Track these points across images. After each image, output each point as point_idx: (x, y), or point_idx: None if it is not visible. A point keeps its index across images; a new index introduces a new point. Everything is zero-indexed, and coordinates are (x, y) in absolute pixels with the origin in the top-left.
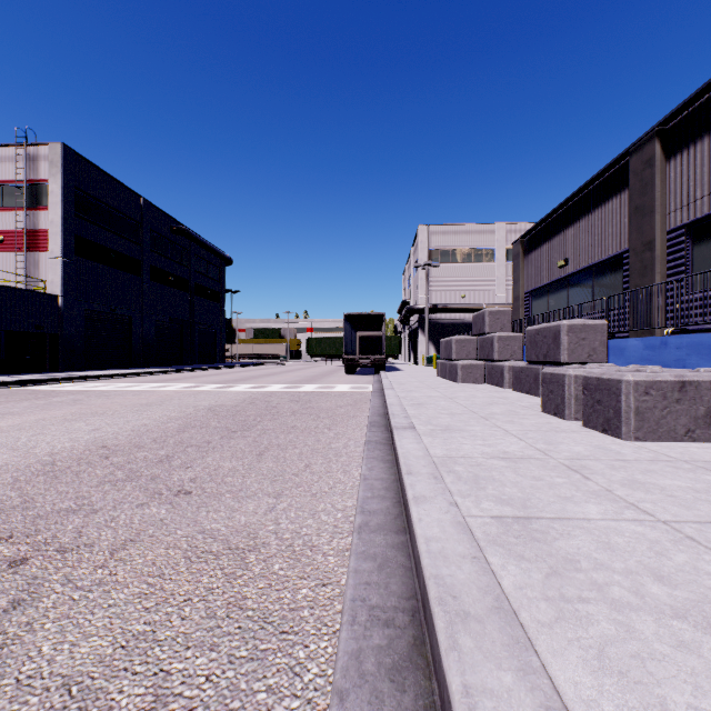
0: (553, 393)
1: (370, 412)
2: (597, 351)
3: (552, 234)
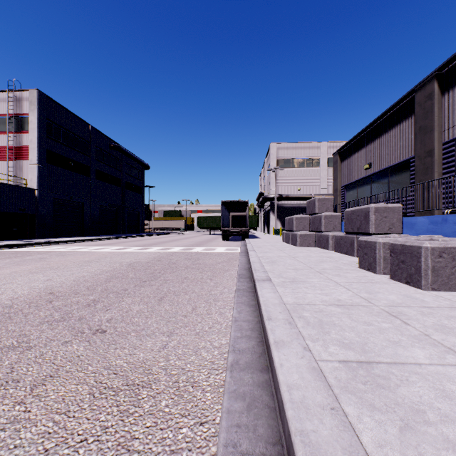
0: (367, 255)
1: (239, 267)
2: (395, 225)
3: (360, 147)
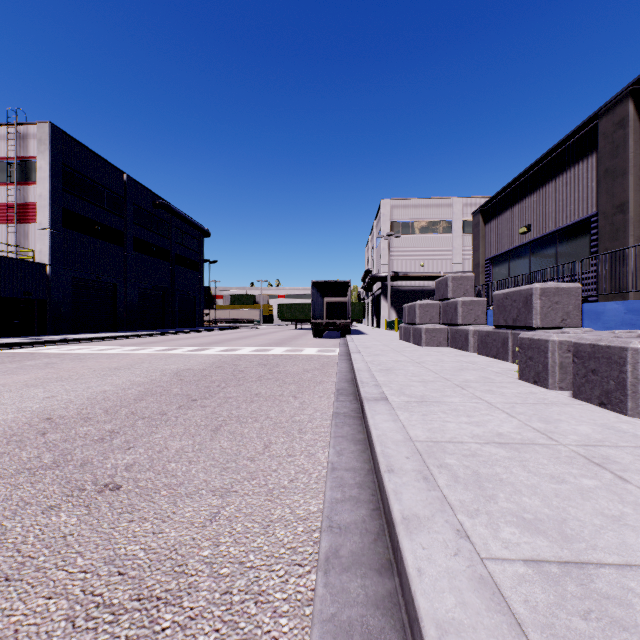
0: (533, 360)
1: (337, 378)
2: (570, 315)
3: (513, 202)
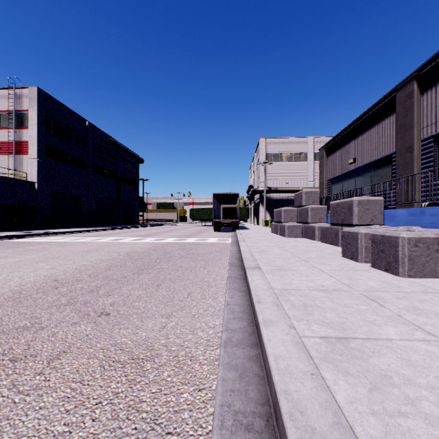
0: (350, 245)
1: (230, 256)
2: (376, 217)
3: (345, 143)
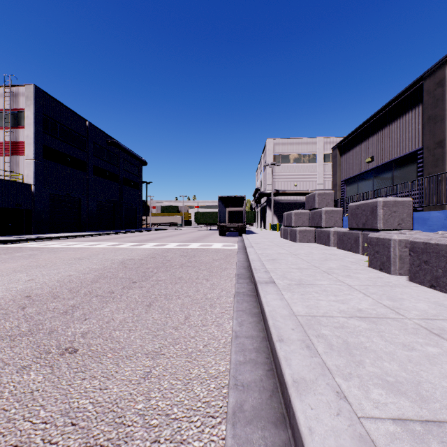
0: (379, 253)
1: (237, 265)
2: (404, 221)
3: (361, 140)
